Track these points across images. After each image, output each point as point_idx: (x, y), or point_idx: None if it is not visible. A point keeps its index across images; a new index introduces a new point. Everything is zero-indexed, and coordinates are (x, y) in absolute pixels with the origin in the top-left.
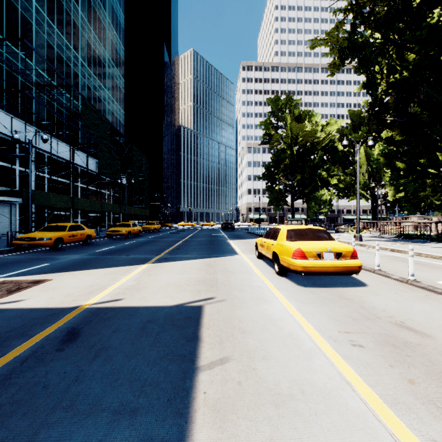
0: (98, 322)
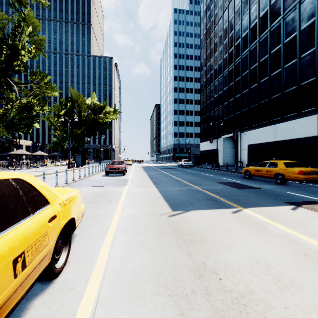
0: (214, 203)
